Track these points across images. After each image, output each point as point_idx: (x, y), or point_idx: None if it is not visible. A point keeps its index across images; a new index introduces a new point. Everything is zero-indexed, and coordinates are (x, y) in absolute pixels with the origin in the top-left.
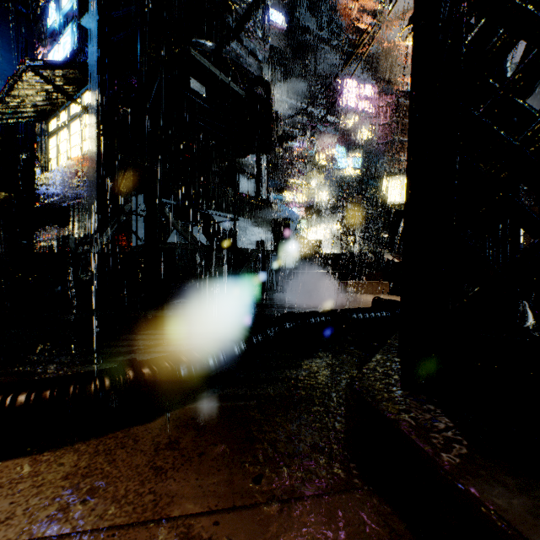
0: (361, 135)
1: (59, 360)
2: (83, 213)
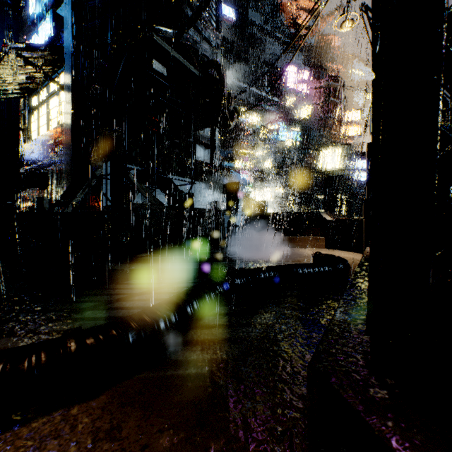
0: (299, 112)
1: (17, 318)
2: (60, 178)
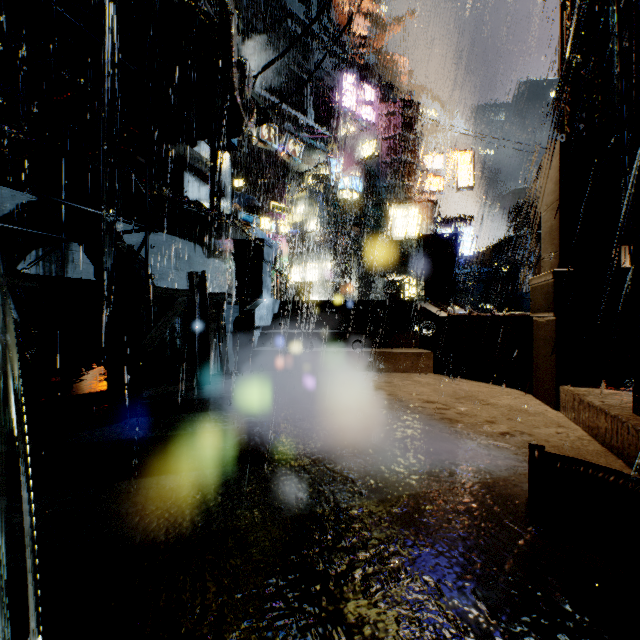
0: (359, 150)
1: None
2: None
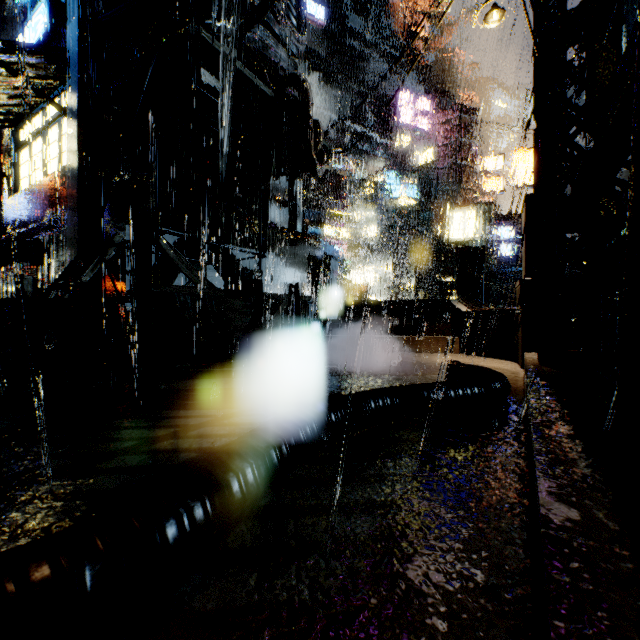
0: (417, 158)
1: None
2: (61, 247)
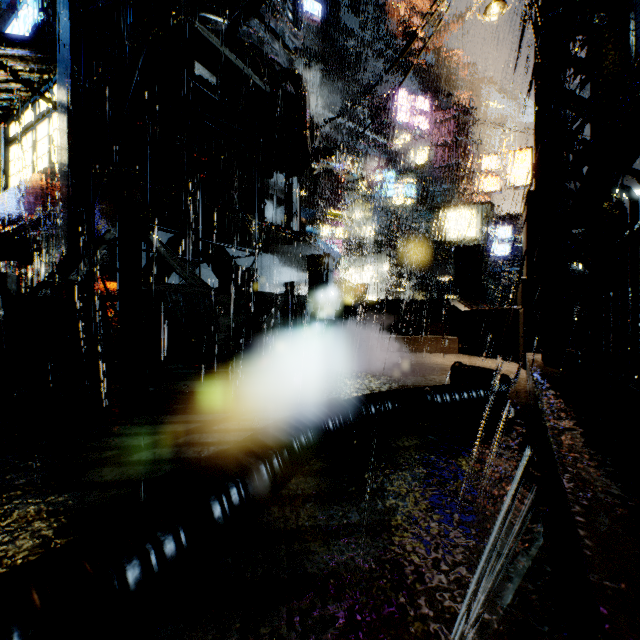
0: (414, 157)
1: None
2: (51, 245)
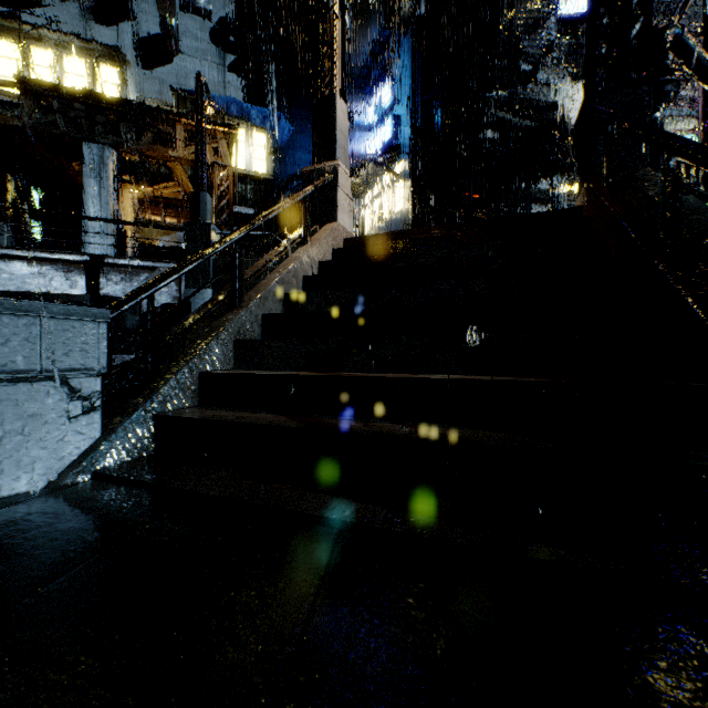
0: None
1: None
2: None
